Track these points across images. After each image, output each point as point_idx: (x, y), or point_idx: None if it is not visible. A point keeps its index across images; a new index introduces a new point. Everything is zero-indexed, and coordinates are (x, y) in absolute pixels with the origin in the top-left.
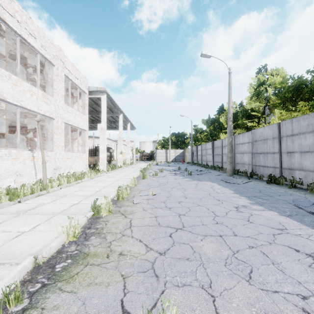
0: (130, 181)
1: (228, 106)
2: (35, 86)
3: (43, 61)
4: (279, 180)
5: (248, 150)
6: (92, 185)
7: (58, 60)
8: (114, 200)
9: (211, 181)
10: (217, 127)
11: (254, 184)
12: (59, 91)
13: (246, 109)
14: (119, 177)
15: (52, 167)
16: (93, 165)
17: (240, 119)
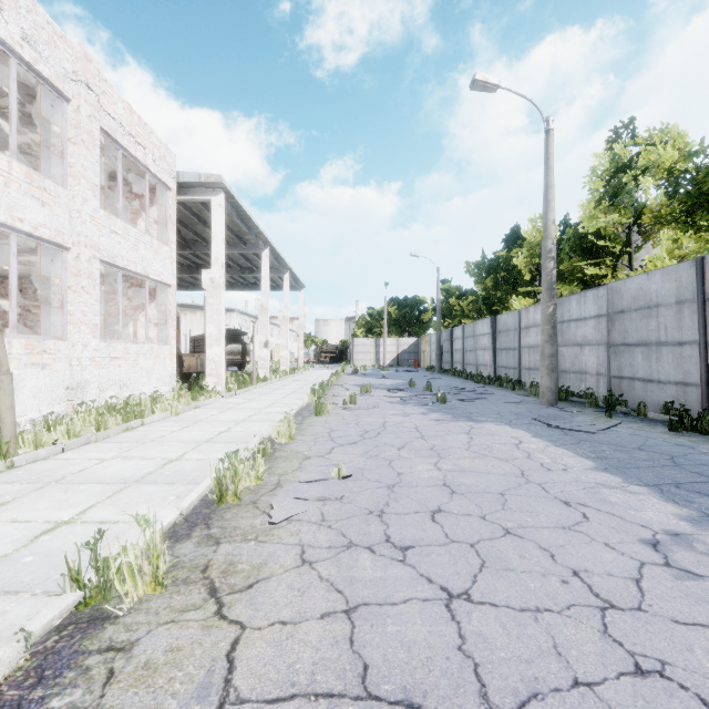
0: (277, 423)
1: (544, 220)
2: (34, 168)
3: (38, 87)
4: (708, 423)
5: (598, 338)
6: (168, 436)
7: (79, 84)
8: (205, 505)
9: (505, 422)
10: (502, 282)
11: (635, 432)
12: (82, 172)
13: (580, 234)
14: (254, 409)
15: (62, 383)
16: (198, 374)
17: (566, 259)
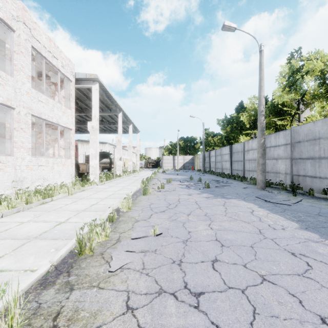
0: (122, 200)
1: (259, 96)
2: (2, 70)
3: None
4: None
5: (286, 155)
6: (63, 207)
7: (19, 22)
8: (71, 256)
9: (242, 198)
10: (235, 129)
11: (312, 205)
12: (21, 68)
13: (274, 104)
14: (112, 191)
15: (10, 179)
16: (87, 173)
17: (267, 117)
